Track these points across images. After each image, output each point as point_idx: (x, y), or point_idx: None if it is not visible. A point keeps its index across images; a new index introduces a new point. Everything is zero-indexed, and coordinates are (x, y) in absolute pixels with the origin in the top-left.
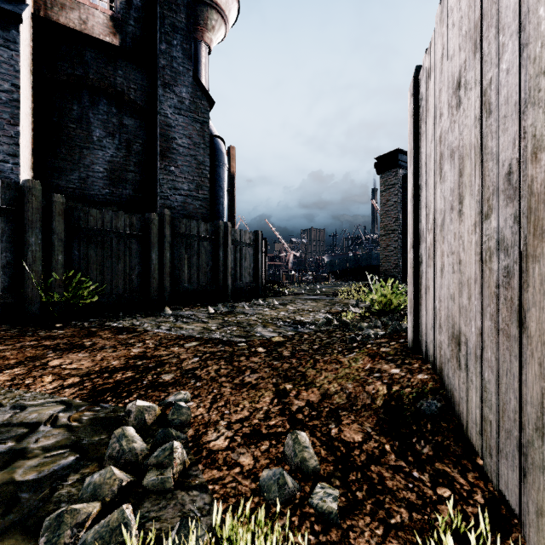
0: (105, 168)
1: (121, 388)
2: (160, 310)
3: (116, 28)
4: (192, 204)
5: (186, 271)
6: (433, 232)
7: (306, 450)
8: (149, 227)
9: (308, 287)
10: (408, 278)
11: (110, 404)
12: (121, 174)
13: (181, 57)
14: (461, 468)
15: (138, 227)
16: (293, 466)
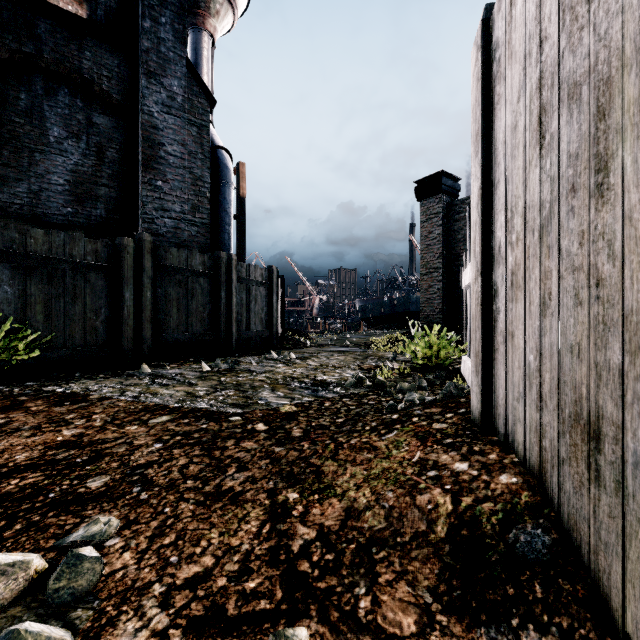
0: (66, 179)
1: (1, 510)
2: (136, 368)
3: None
4: (187, 231)
5: (174, 316)
6: (522, 243)
7: None
8: (121, 257)
9: (336, 337)
10: (472, 321)
11: None
12: (89, 188)
13: (172, 40)
14: None
15: (105, 256)
16: None
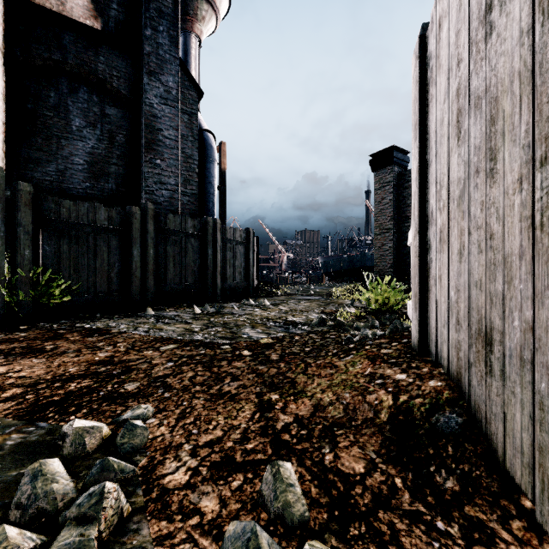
0: (85, 160)
1: (70, 401)
2: (142, 311)
3: (97, 11)
4: (180, 200)
5: (171, 269)
6: (446, 209)
7: (291, 489)
8: (130, 222)
9: (302, 288)
10: (412, 270)
11: (49, 423)
12: (103, 166)
13: (168, 44)
14: (500, 513)
15: (118, 221)
16: (272, 513)
